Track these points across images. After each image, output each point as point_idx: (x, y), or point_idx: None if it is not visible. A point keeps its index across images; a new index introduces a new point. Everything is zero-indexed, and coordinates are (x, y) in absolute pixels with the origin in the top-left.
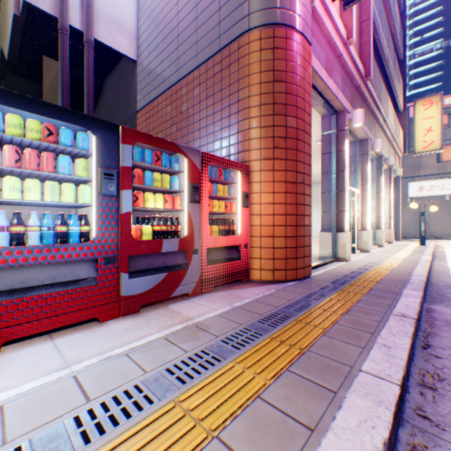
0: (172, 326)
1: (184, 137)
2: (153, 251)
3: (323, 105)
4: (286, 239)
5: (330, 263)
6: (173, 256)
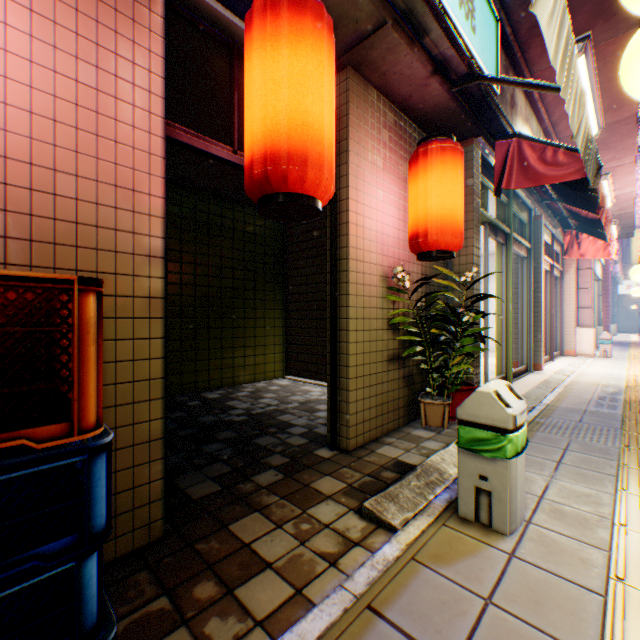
0: None
1: None
2: None
3: None
4: (604, 327)
5: None
6: None
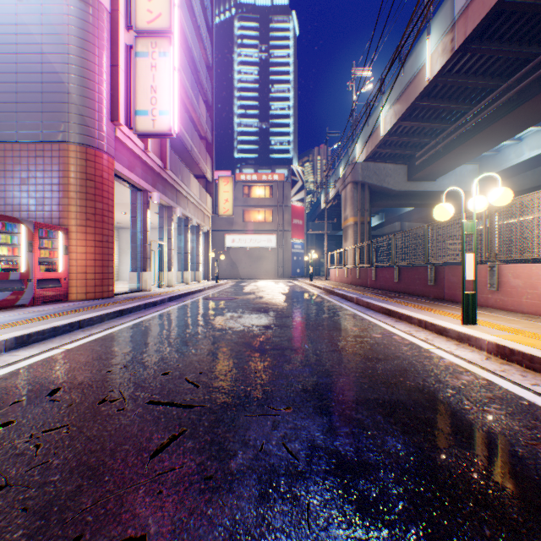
0: (26, 312)
1: (2, 192)
2: (5, 279)
3: (131, 186)
4: (97, 275)
5: (135, 293)
6: (16, 282)
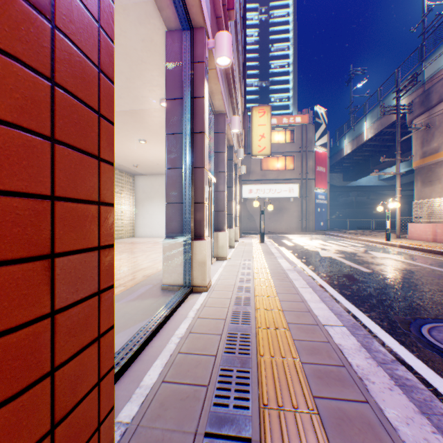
0: None
1: None
2: None
3: None
4: None
5: (181, 306)
6: None
